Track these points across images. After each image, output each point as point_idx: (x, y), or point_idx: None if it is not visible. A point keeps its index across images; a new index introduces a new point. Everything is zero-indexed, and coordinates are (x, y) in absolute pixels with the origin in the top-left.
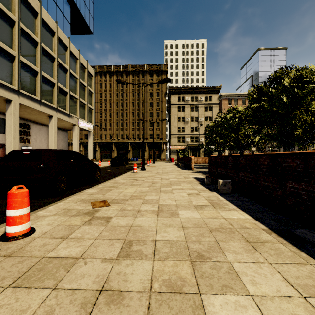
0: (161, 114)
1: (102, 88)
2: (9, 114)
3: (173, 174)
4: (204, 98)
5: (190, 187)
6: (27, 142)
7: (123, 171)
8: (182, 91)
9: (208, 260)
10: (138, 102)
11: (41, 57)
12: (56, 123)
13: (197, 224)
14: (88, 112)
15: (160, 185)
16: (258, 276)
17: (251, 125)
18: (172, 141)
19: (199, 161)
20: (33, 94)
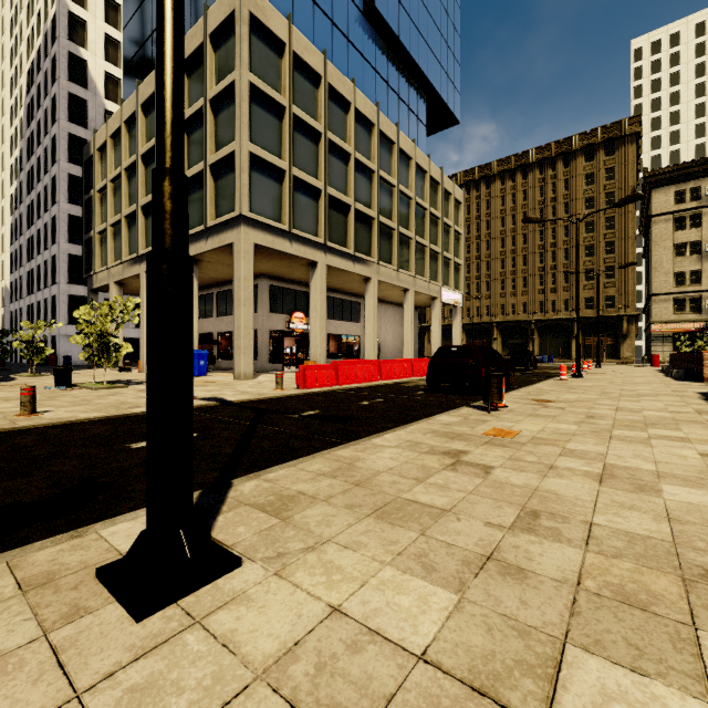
0: (619, 246)
1: (470, 214)
2: (368, 297)
3: (649, 386)
4: None
5: (675, 400)
6: None
7: (537, 378)
8: (691, 174)
9: (661, 425)
10: (552, 228)
11: (398, 207)
12: (413, 300)
13: (662, 417)
14: (454, 273)
15: (618, 395)
16: (698, 431)
17: None
18: (656, 311)
19: None
20: (389, 263)
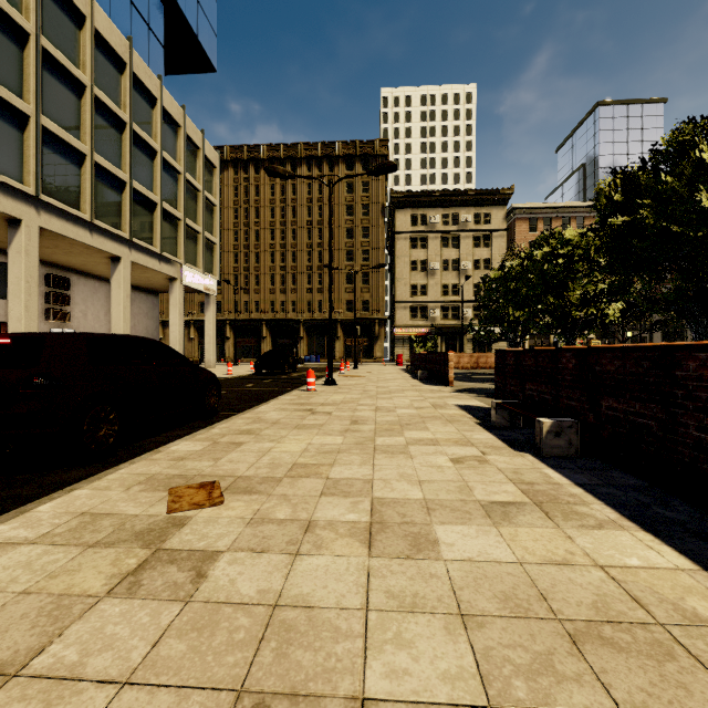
0: (372, 255)
1: (238, 197)
2: (16, 254)
3: (406, 396)
4: (472, 216)
5: (454, 437)
6: (64, 320)
7: (283, 388)
8: (421, 202)
9: None
10: (319, 228)
11: (93, 121)
12: (129, 274)
13: (511, 596)
14: (206, 251)
15: (374, 428)
16: None
17: (596, 276)
18: (398, 317)
19: (463, 362)
20: (74, 206)
